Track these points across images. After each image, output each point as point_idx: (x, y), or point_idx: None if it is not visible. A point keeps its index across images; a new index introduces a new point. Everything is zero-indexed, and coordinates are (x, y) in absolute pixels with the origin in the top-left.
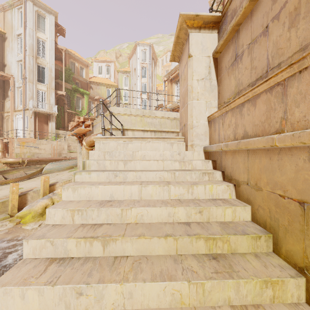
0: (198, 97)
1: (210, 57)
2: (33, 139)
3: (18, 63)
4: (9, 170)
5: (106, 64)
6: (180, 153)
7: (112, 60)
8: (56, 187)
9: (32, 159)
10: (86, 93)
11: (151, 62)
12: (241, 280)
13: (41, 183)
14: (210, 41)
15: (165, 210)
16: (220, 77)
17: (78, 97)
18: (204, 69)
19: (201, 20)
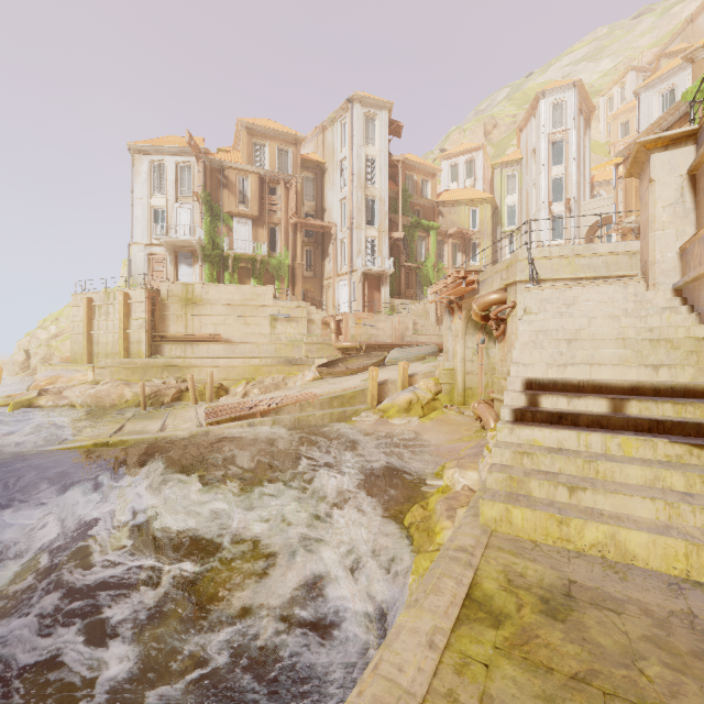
0: (664, 227)
1: (683, 177)
2: (370, 314)
3: (341, 203)
4: (348, 357)
5: (466, 158)
6: (637, 295)
7: (478, 146)
8: (415, 380)
9: (371, 343)
10: (433, 226)
11: (576, 124)
12: (670, 350)
13: (399, 371)
14: (684, 157)
15: (615, 330)
16: (698, 199)
17: (419, 236)
18: (673, 192)
19: (667, 139)
